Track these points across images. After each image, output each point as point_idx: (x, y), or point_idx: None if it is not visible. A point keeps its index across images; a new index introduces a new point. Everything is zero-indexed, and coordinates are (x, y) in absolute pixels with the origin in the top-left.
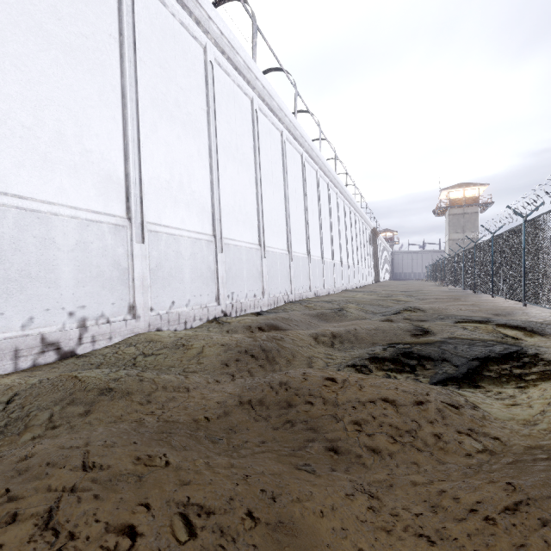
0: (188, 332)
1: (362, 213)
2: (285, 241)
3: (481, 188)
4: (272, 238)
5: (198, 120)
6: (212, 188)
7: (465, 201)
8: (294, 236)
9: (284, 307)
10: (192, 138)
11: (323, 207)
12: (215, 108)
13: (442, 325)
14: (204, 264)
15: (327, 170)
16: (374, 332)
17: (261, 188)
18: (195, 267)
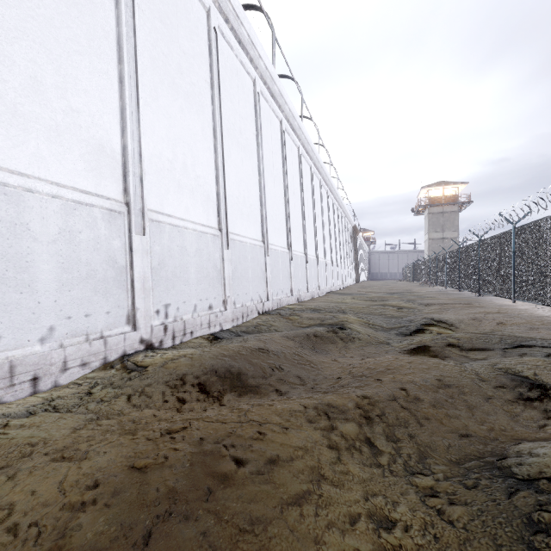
0: None
1: (345, 208)
2: (259, 228)
3: (460, 186)
4: (240, 222)
5: None
6: (123, 116)
7: (445, 199)
8: (272, 223)
9: (257, 322)
10: (73, 6)
11: (306, 193)
12: None
13: (550, 368)
14: (98, 254)
15: (310, 150)
16: (445, 398)
17: (222, 145)
18: (71, 258)
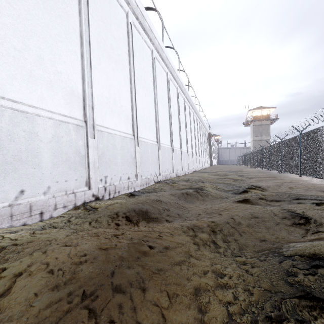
0: (23, 236)
1: (204, 122)
2: (155, 134)
3: (271, 109)
4: (144, 131)
5: (67, 3)
6: (83, 74)
7: (262, 117)
8: (162, 131)
9: (154, 187)
10: (58, 17)
11: (181, 114)
12: (88, 0)
13: (312, 209)
14: (71, 148)
15: (184, 89)
16: (254, 223)
17: (135, 88)
18: (58, 151)
